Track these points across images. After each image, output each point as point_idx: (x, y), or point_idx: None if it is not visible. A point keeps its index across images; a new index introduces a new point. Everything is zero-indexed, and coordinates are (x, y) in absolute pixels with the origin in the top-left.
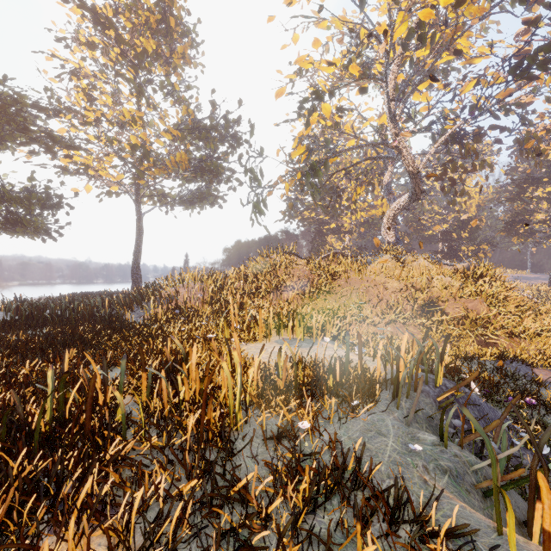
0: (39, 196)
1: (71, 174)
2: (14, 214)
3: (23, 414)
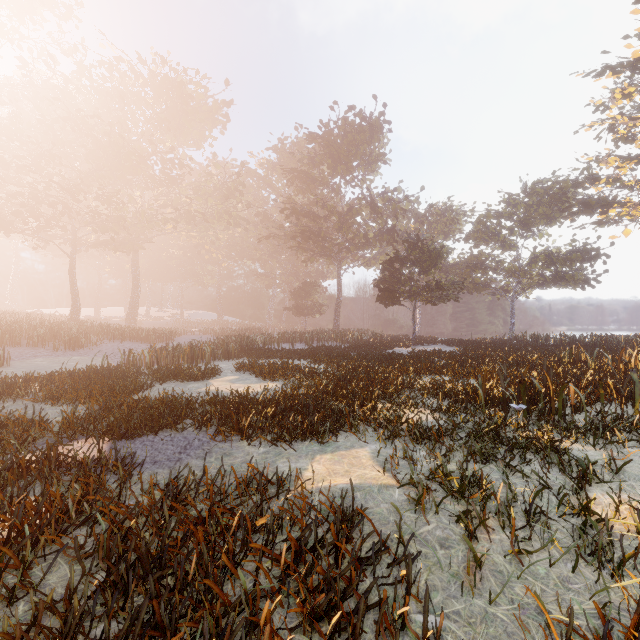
0: (577, 255)
1: (608, 225)
2: (559, 273)
3: (558, 357)
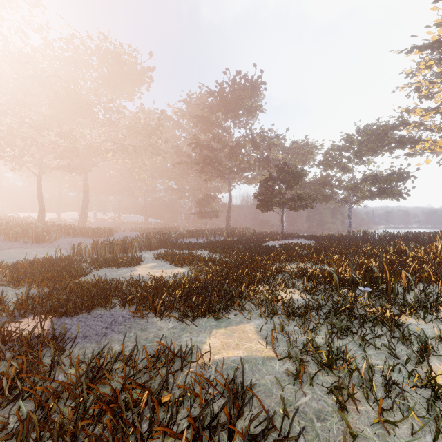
0: (394, 177)
1: (415, 156)
2: (382, 189)
3: (385, 248)
